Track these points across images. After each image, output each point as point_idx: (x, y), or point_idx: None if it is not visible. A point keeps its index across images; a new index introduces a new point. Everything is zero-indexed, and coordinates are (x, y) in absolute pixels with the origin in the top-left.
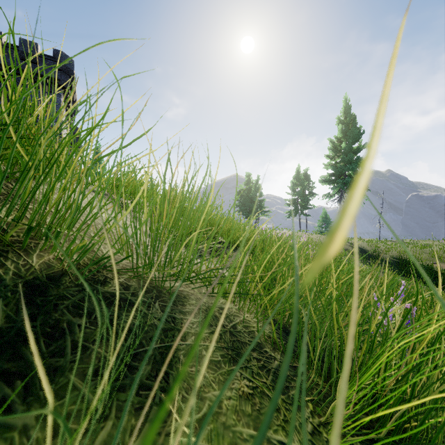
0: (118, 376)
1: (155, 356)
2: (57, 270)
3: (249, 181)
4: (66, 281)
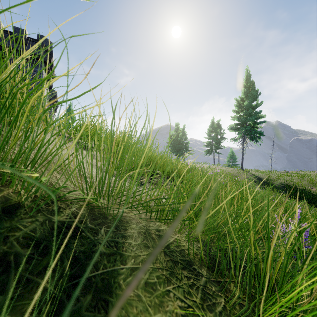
0: (58, 310)
1: (97, 283)
2: (14, 203)
3: (178, 129)
4: (21, 213)
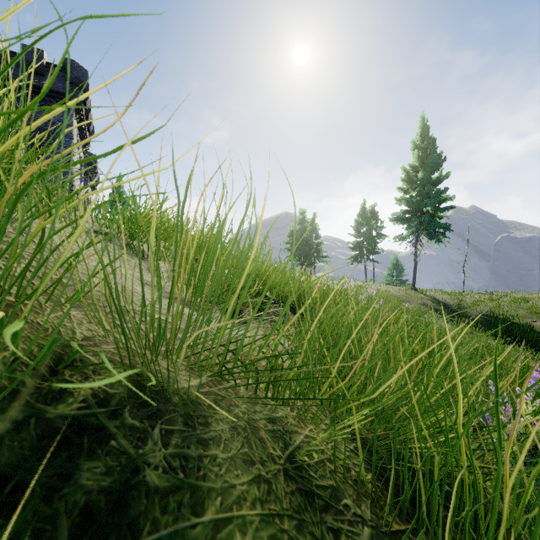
0: None
1: None
2: None
3: (304, 220)
4: None
